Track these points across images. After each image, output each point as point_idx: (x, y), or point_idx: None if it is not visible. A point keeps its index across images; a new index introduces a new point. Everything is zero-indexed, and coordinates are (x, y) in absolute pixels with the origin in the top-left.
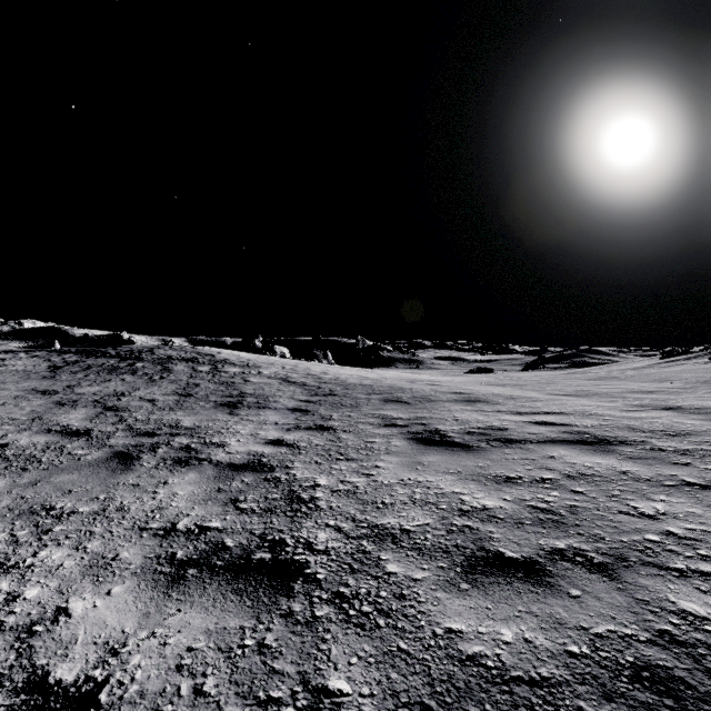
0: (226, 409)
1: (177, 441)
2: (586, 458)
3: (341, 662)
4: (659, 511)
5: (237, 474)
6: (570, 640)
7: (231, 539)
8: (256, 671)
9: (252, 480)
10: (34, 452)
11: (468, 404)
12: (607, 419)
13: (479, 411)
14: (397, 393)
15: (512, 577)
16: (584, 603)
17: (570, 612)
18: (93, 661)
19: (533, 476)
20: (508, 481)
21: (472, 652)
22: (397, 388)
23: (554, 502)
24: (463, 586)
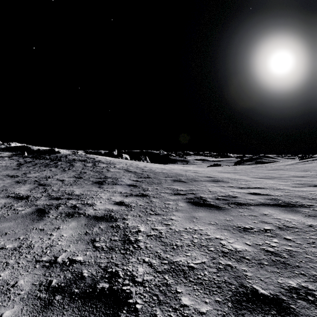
0: (97, 185)
1: (70, 202)
2: (284, 215)
3: None
4: None
5: (97, 223)
6: None
7: (87, 270)
8: None
9: (105, 227)
10: None
11: (214, 183)
12: (287, 191)
13: (220, 186)
14: (179, 177)
15: (269, 313)
16: None
17: None
18: None
19: (259, 227)
20: (245, 230)
21: None
22: (179, 174)
23: (277, 247)
24: None
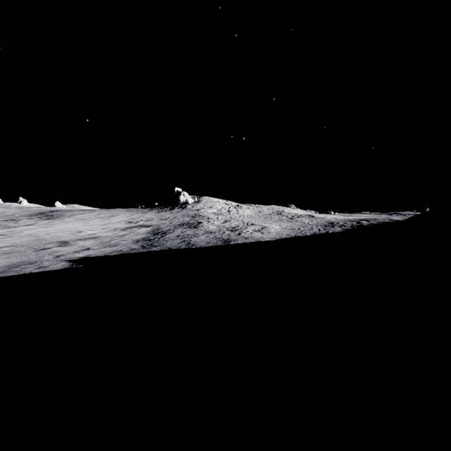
0: None
1: None
2: None
3: None
4: None
5: None
6: None
7: None
8: None
9: None
10: None
11: None
12: None
13: None
14: None
15: None
16: None
17: None
18: None
19: None
20: None
21: None
22: None
23: None
24: None
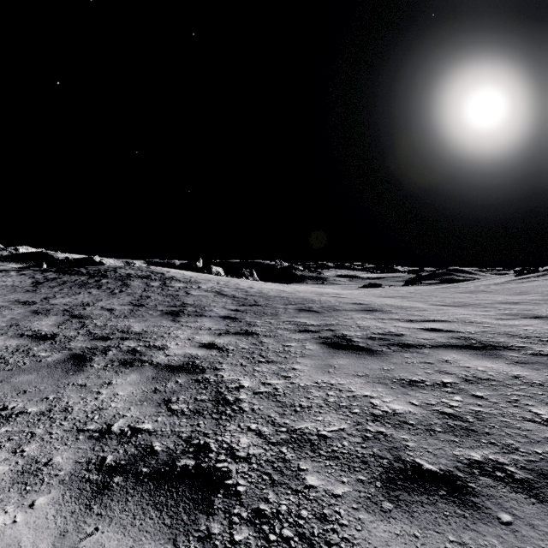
0: (169, 317)
1: (125, 344)
2: (477, 362)
3: None
4: None
5: (172, 375)
6: None
7: (159, 442)
8: None
9: (185, 381)
10: (5, 354)
11: (367, 313)
12: (486, 326)
13: (377, 319)
14: (308, 304)
15: (435, 495)
16: (519, 533)
17: (506, 545)
18: None
19: (434, 379)
20: (412, 385)
21: None
22: (308, 299)
23: (459, 407)
24: (386, 505)
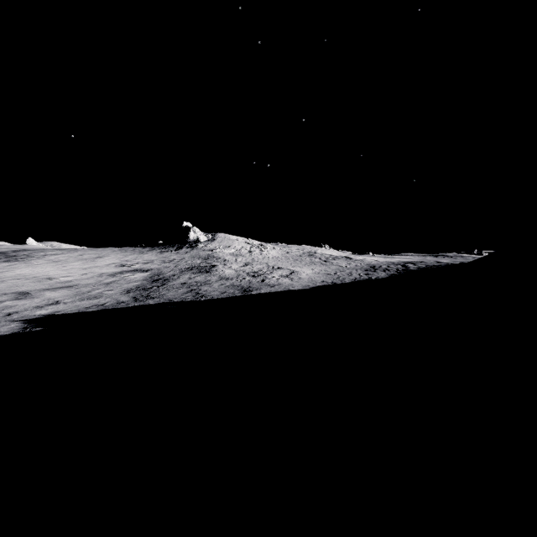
0: None
1: None
2: None
3: None
4: None
5: None
6: None
7: None
8: None
9: None
10: None
11: None
12: None
13: None
14: None
15: None
16: None
17: None
18: None
19: None
20: None
21: None
22: None
23: None
24: None
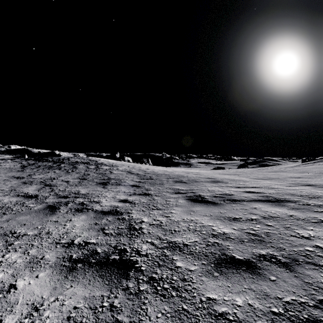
0: (101, 185)
1: (77, 200)
2: (271, 208)
3: (153, 316)
4: (310, 235)
5: (104, 216)
6: (272, 305)
7: (100, 248)
8: (108, 321)
9: (112, 219)
10: (10, 205)
11: (214, 183)
12: (280, 190)
13: (219, 186)
14: (180, 178)
15: (240, 269)
16: (278, 284)
17: (271, 289)
18: (25, 314)
19: (247, 217)
20: (235, 220)
21: (221, 311)
22: (180, 176)
23: (258, 230)
24: (215, 274)
